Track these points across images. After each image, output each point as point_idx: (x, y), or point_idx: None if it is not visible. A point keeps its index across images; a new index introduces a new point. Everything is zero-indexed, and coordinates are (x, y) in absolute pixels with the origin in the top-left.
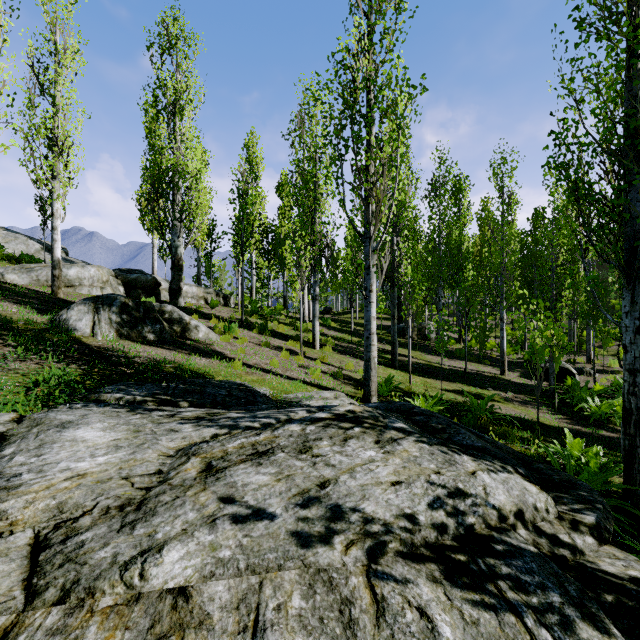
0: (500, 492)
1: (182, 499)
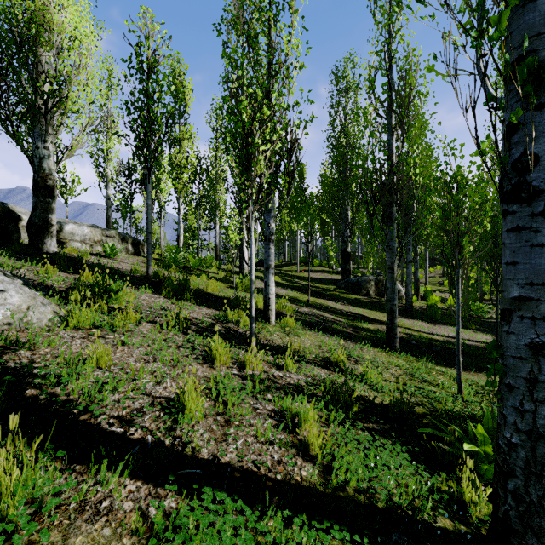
0: None
1: None
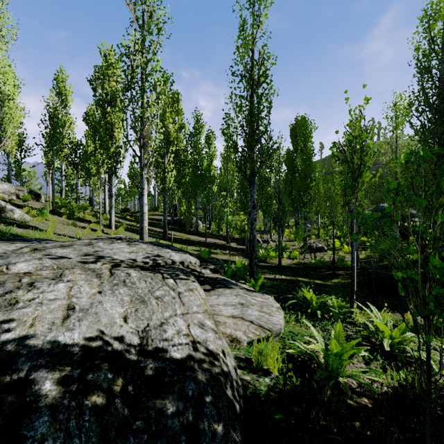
0: (177, 257)
1: (22, 255)
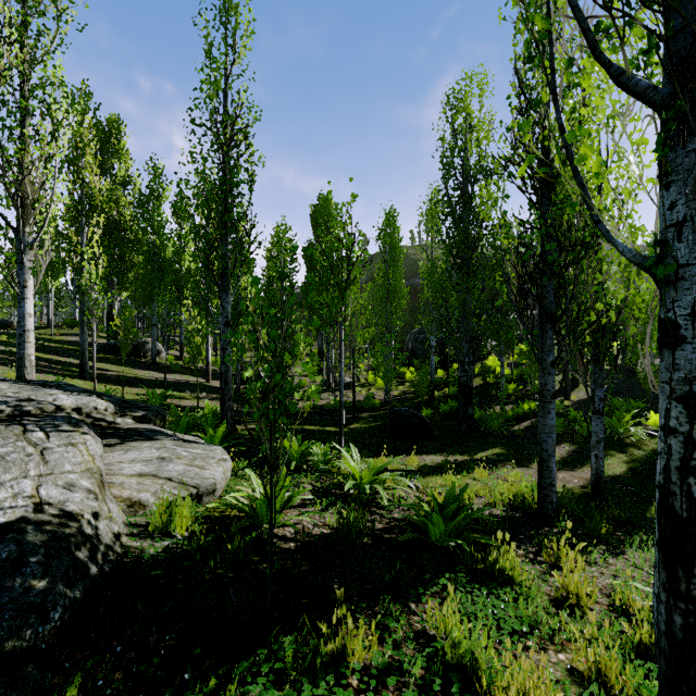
0: (69, 401)
1: None
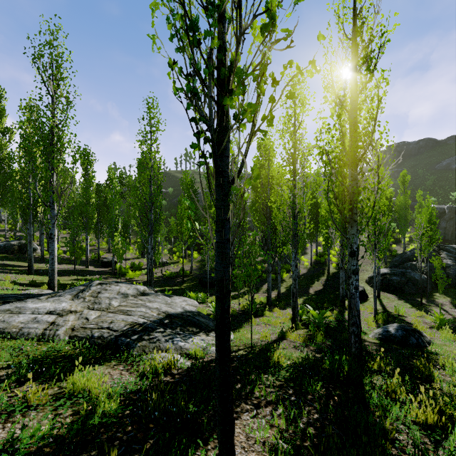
0: (141, 287)
1: (100, 300)
